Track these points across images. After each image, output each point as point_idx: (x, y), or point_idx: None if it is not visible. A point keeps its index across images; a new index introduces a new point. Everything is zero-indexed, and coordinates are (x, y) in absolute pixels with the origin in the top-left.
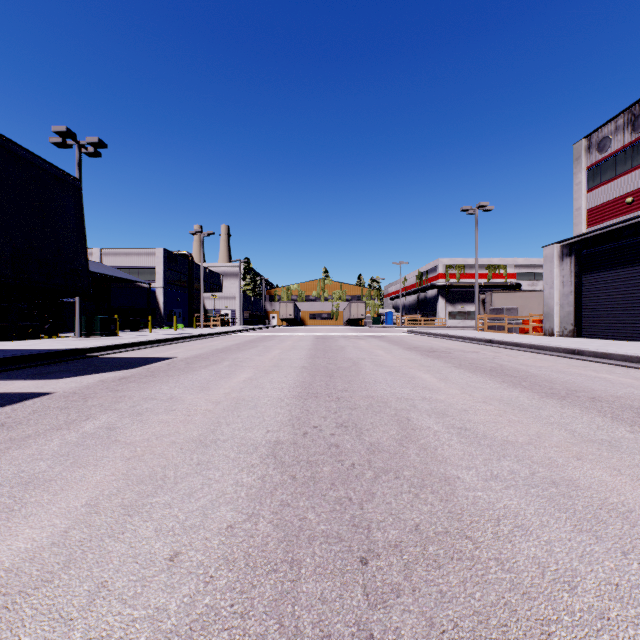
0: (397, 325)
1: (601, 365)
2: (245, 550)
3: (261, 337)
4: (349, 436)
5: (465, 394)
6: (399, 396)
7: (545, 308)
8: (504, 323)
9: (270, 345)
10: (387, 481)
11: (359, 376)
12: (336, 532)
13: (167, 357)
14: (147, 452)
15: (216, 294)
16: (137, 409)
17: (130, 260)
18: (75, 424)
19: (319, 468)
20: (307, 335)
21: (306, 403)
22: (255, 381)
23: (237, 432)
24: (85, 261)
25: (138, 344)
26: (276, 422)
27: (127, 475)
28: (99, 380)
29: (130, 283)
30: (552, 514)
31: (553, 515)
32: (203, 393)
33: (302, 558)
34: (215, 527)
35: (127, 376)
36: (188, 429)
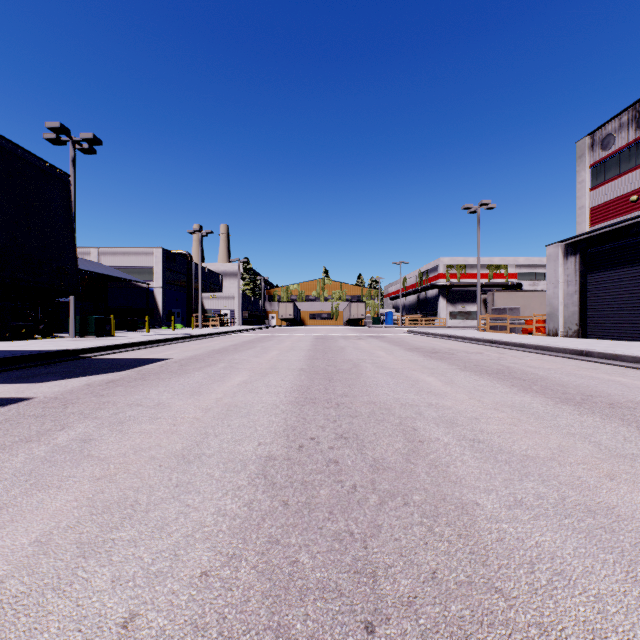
0: (397, 325)
1: (612, 367)
2: (220, 610)
3: (260, 337)
4: (350, 450)
5: (474, 399)
6: (403, 402)
7: (549, 308)
8: (506, 323)
9: (268, 346)
10: (394, 509)
11: (360, 379)
12: (334, 582)
13: (161, 358)
14: (121, 470)
15: (215, 294)
16: (119, 417)
17: (128, 260)
18: (47, 435)
19: (315, 491)
20: (306, 335)
21: (303, 410)
22: (250, 385)
23: (225, 445)
24: (74, 259)
25: (133, 345)
26: (269, 433)
27: (92, 500)
28: (85, 384)
29: (128, 283)
30: (596, 555)
31: (597, 557)
32: (193, 398)
33: (291, 623)
34: (186, 575)
35: (115, 379)
36: (171, 441)
